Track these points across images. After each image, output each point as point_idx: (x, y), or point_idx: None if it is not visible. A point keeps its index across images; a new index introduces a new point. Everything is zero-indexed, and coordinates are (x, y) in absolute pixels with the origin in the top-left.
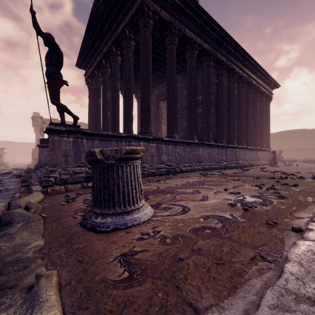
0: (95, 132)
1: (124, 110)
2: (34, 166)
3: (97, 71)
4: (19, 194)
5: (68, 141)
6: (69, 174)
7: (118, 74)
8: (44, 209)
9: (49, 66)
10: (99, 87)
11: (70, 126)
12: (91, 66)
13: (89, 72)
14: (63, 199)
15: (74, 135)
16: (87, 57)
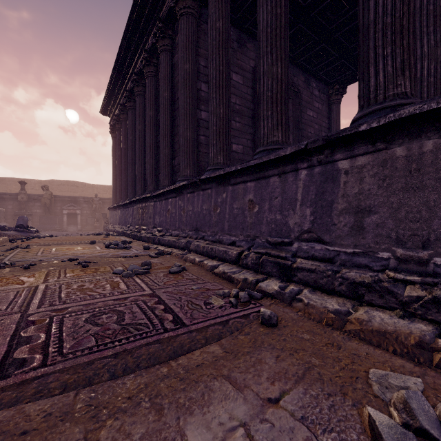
0: None
1: None
2: None
3: None
4: None
5: None
6: None
7: None
8: None
9: None
10: None
11: None
12: None
13: None
14: None
15: None
16: None
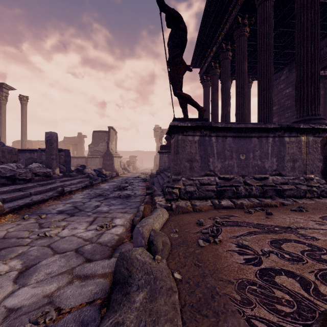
0: (228, 125)
1: (259, 94)
2: (155, 171)
3: (214, 62)
4: (143, 207)
5: (193, 141)
6: (194, 186)
7: (245, 51)
8: (173, 247)
9: (172, 49)
10: (216, 81)
11: (195, 120)
12: (207, 59)
13: (204, 67)
14: (195, 229)
15: (200, 132)
16: (202, 51)
